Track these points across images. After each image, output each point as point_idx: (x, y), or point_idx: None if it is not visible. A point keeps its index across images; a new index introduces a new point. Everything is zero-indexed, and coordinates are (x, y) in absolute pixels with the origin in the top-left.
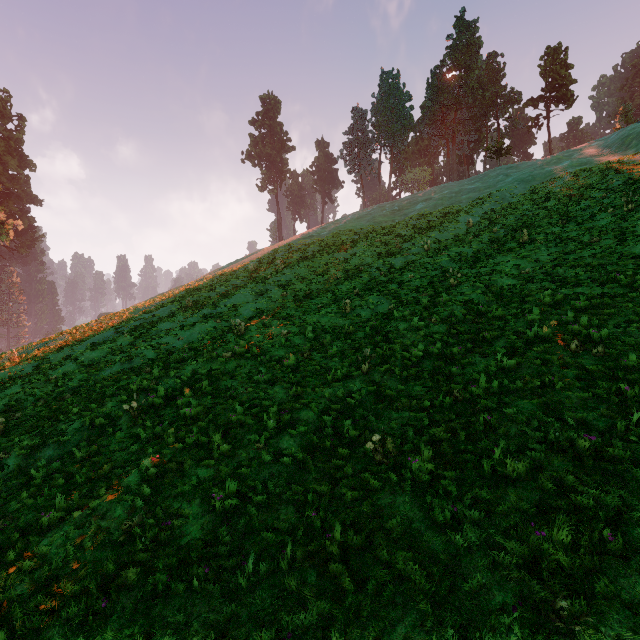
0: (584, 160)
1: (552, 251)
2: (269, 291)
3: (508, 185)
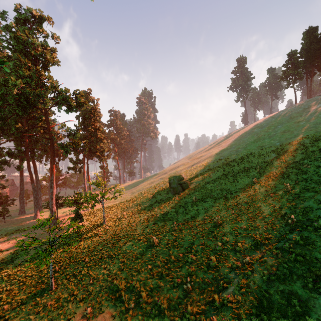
0: None
1: None
2: (238, 152)
3: None
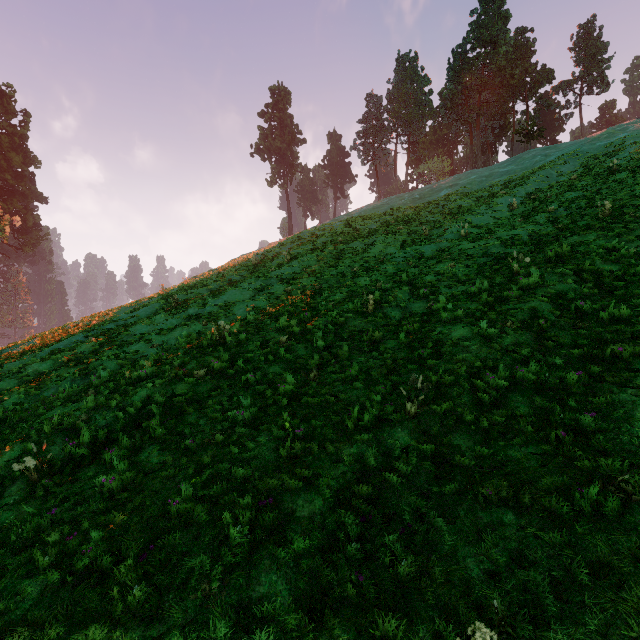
0: None
1: None
2: (270, 286)
3: (552, 163)
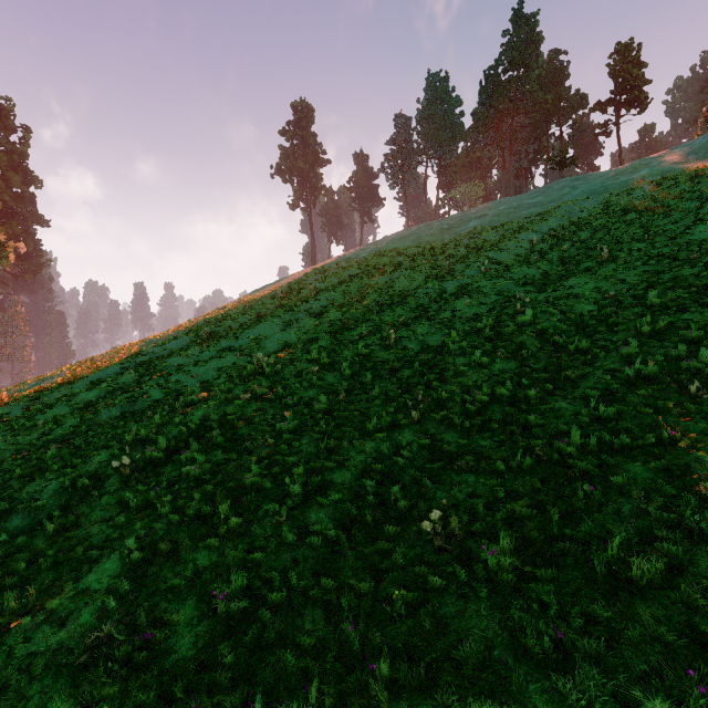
0: (666, 168)
1: (640, 270)
2: (299, 320)
3: (576, 198)
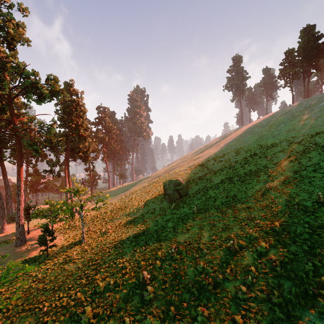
0: None
1: None
2: (240, 152)
3: None
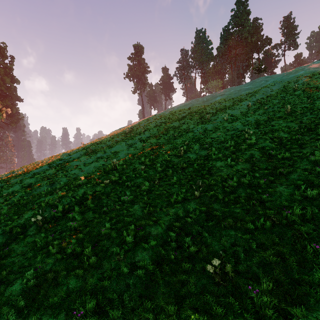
0: (313, 70)
1: (309, 117)
2: (135, 143)
3: (269, 85)
